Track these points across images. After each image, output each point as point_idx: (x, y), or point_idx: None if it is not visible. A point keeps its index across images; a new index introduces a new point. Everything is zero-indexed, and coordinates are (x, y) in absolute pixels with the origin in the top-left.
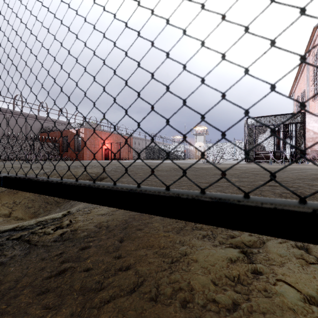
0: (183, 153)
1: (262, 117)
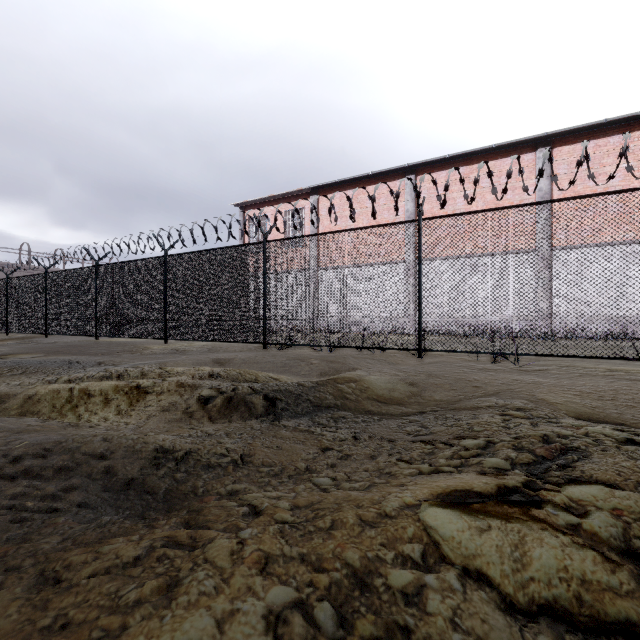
0: None
1: None
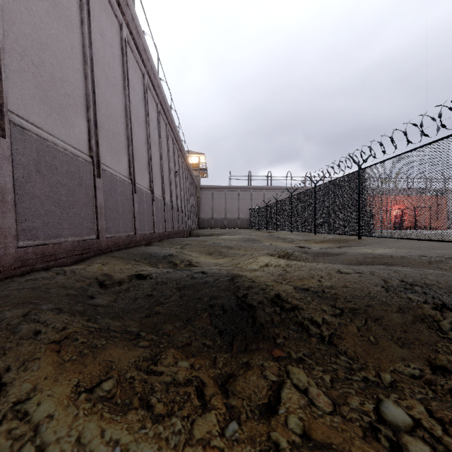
0: None
1: None
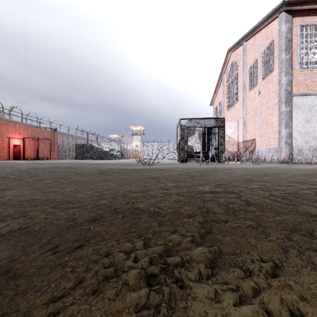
0: (119, 153)
1: (193, 118)
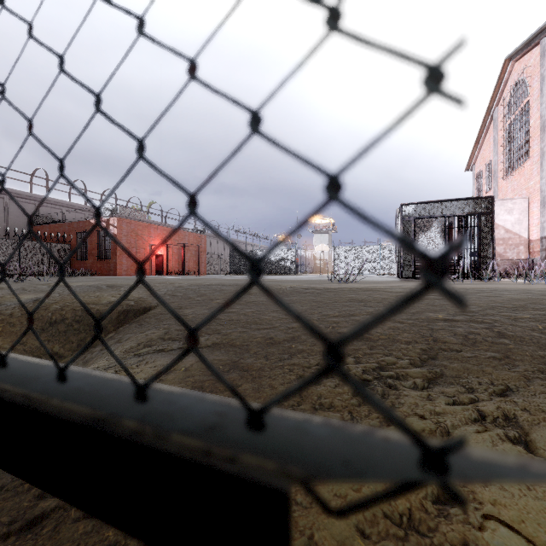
0: (294, 264)
1: (426, 202)
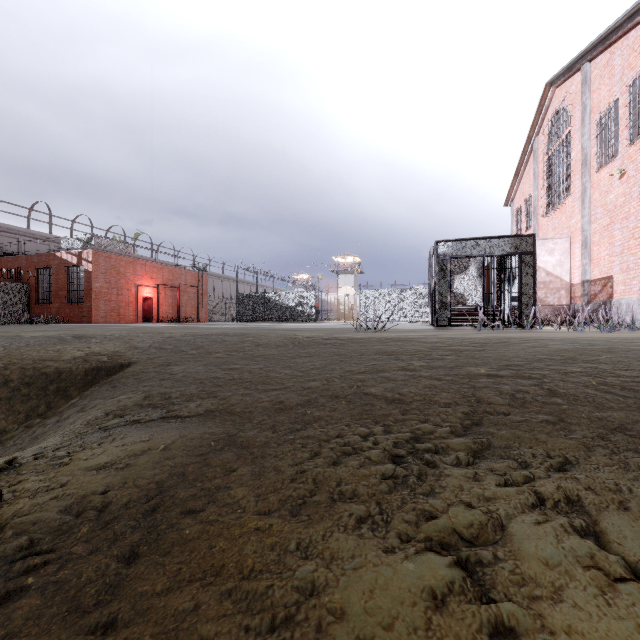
0: (314, 309)
1: (463, 240)
